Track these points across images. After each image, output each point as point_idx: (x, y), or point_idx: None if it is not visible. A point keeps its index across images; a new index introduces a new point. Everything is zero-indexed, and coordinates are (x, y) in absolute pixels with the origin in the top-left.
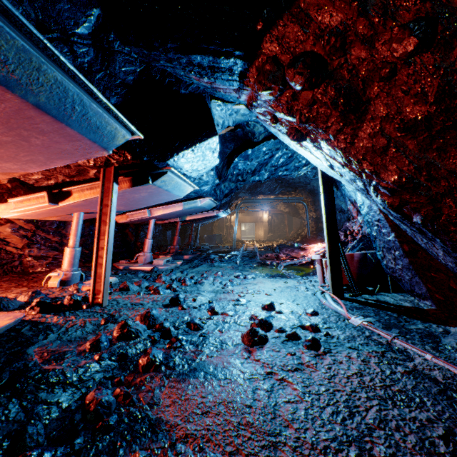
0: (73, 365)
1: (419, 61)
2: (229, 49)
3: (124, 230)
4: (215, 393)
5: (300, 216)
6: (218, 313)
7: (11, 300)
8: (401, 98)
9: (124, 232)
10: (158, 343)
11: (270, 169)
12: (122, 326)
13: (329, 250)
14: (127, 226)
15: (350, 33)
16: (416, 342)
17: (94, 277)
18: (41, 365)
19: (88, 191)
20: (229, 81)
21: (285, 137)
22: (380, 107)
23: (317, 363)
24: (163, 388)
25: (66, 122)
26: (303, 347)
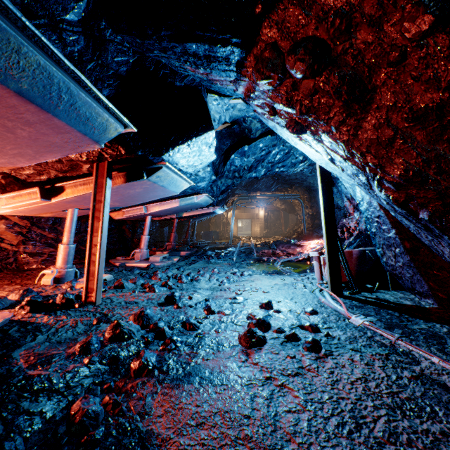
0: (60, 370)
1: (432, 42)
2: (226, 36)
3: (121, 227)
4: (210, 401)
5: (296, 212)
6: (214, 312)
7: (0, 299)
8: (410, 85)
9: (121, 228)
10: (151, 345)
11: (266, 166)
12: (114, 327)
13: (328, 247)
14: (124, 222)
15: (356, 14)
16: (421, 343)
17: (87, 275)
18: (25, 370)
19: (81, 186)
20: (226, 72)
21: (284, 130)
22: (387, 95)
23: (318, 366)
24: (156, 395)
25: (53, 112)
26: (303, 349)
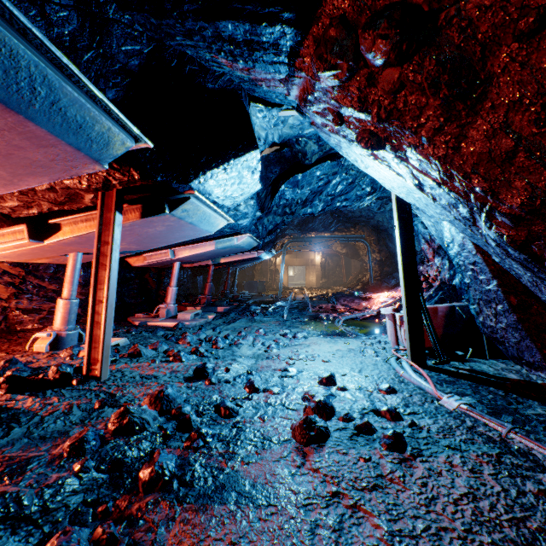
0: (36, 484)
1: None
2: (274, 9)
3: (143, 276)
4: (252, 534)
5: (361, 257)
6: (258, 390)
7: None
8: None
9: (143, 278)
10: (172, 440)
11: (325, 199)
12: (121, 415)
13: (407, 302)
14: (147, 270)
15: None
16: (542, 437)
17: (89, 341)
18: None
19: (83, 223)
20: (274, 65)
21: (353, 146)
22: (509, 87)
23: (405, 475)
24: (172, 523)
25: (25, 113)
26: (380, 446)
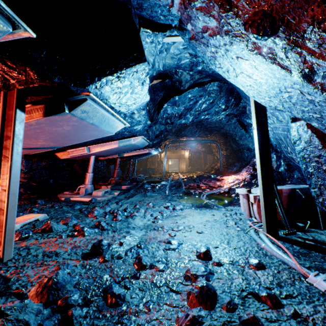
0: None
1: None
2: None
3: (73, 165)
4: None
5: (213, 153)
6: (145, 267)
7: None
8: None
9: (73, 166)
10: None
11: (194, 113)
12: None
13: (263, 187)
14: (75, 161)
15: None
16: None
17: None
18: None
19: None
20: None
21: (236, 42)
22: None
23: None
24: None
25: None
26: None
